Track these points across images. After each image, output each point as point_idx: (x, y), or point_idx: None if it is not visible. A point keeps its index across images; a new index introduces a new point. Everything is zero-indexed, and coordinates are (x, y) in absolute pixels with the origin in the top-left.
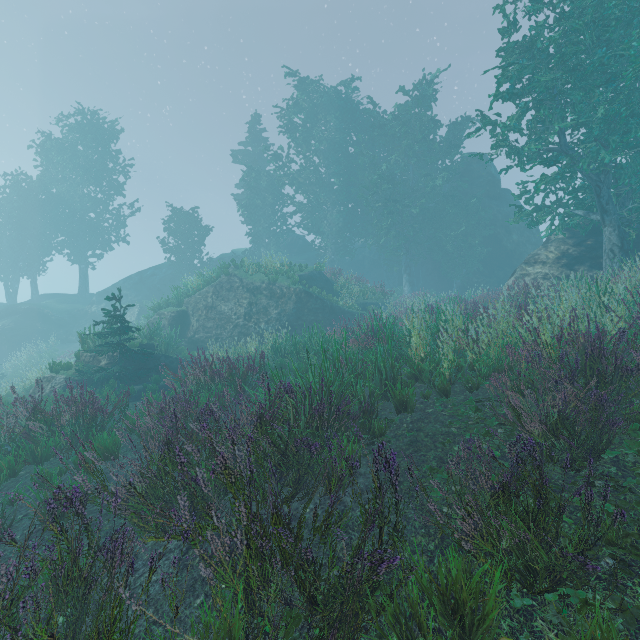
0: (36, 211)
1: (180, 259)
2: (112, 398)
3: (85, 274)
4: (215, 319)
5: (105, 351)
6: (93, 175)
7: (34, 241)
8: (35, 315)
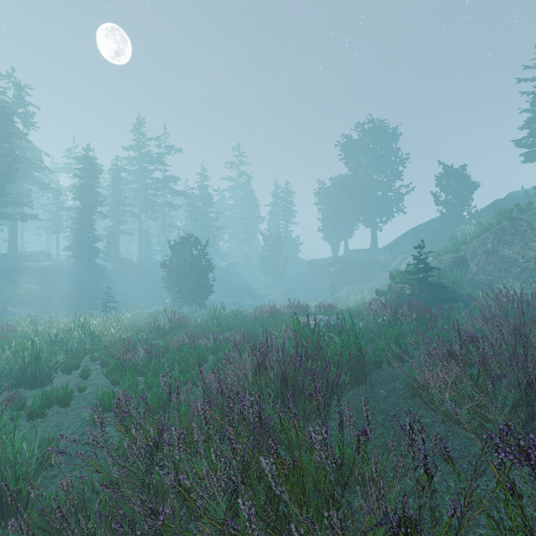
0: (347, 198)
1: (449, 212)
2: (424, 314)
3: (374, 234)
4: (496, 263)
5: (416, 283)
6: (379, 163)
7: (346, 217)
8: (348, 263)
